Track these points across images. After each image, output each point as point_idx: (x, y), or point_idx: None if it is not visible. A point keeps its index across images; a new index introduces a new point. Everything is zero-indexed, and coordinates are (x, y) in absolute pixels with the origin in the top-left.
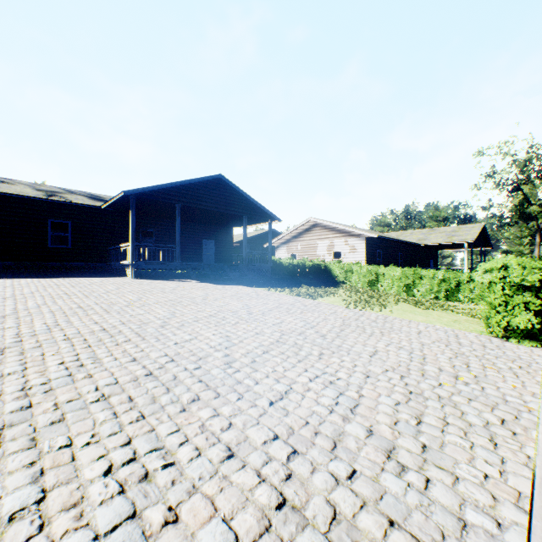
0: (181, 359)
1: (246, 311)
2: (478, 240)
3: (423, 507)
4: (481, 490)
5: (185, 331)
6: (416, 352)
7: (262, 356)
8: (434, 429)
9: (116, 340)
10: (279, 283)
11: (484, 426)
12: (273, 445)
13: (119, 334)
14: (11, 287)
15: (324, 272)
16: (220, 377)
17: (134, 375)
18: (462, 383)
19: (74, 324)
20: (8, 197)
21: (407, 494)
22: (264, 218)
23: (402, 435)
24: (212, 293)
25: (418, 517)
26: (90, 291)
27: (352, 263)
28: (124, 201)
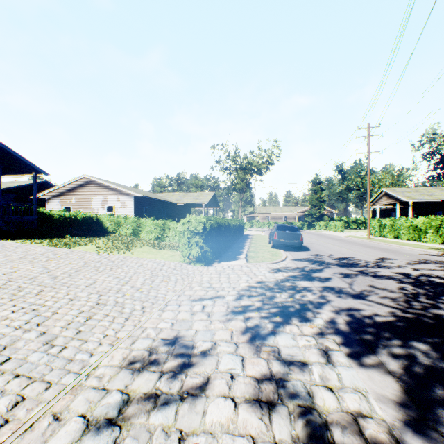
0: None
1: None
2: (212, 203)
3: (50, 361)
4: (97, 343)
5: None
6: (126, 279)
7: None
8: (95, 321)
9: None
10: (44, 235)
11: (130, 312)
12: None
13: None
14: None
15: (97, 224)
16: None
17: None
18: (140, 292)
19: None
20: None
21: (43, 359)
22: (27, 170)
23: (68, 329)
24: None
25: (41, 367)
26: None
27: (122, 217)
28: None
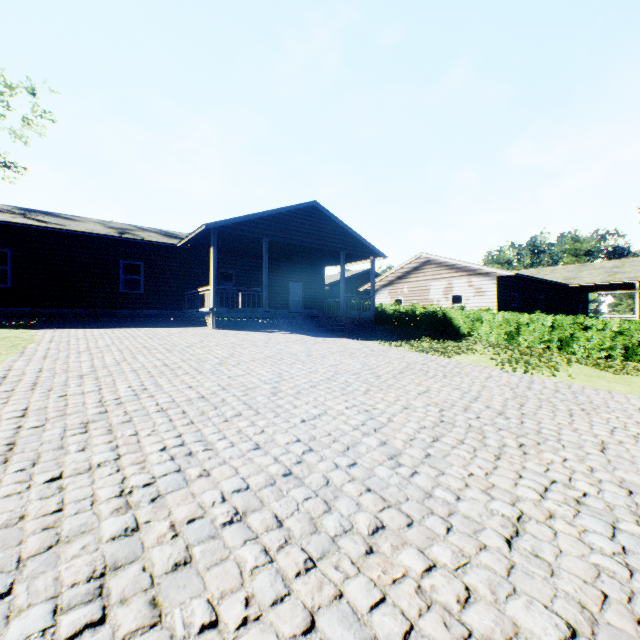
0: (322, 448)
1: (371, 373)
2: None
3: None
4: None
5: (307, 402)
6: None
7: (434, 445)
8: None
9: (223, 414)
10: (388, 335)
11: None
12: None
13: (224, 405)
14: (84, 339)
15: (442, 321)
16: (394, 483)
17: (267, 474)
18: None
19: (165, 389)
20: (79, 236)
21: None
22: (365, 255)
23: None
24: (314, 348)
25: None
26: (171, 344)
27: (480, 310)
28: (204, 236)
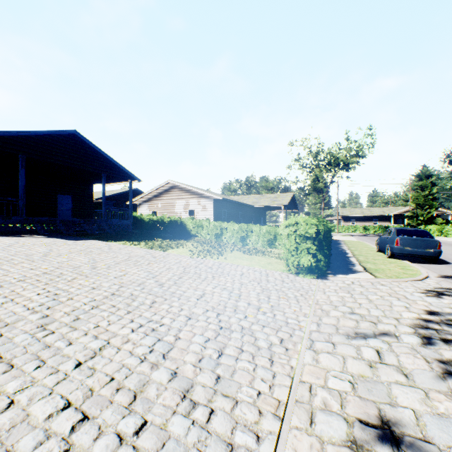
0: None
1: (91, 265)
2: (290, 205)
3: (200, 443)
4: (252, 408)
5: (1, 294)
6: (235, 291)
7: (89, 312)
8: (230, 359)
9: None
10: (138, 237)
11: (268, 347)
12: (60, 416)
13: None
14: None
15: (181, 227)
16: (24, 344)
17: None
18: (262, 313)
19: None
20: None
21: (190, 434)
22: (125, 178)
23: (203, 371)
24: (57, 249)
25: None
26: None
27: (203, 220)
28: None
